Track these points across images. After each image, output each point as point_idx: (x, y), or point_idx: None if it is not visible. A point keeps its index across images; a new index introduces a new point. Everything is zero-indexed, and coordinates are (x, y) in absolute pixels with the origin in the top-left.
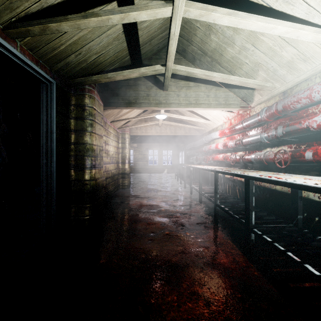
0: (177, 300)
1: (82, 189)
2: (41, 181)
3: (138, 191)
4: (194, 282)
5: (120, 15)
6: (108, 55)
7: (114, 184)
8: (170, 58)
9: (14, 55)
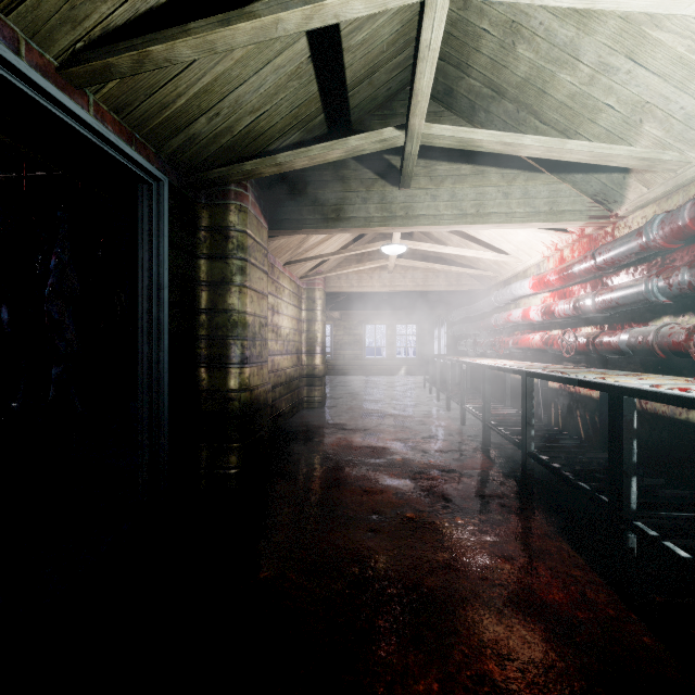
0: (440, 693)
1: (223, 410)
2: (140, 391)
3: (343, 416)
4: (483, 648)
5: (302, 9)
6: (278, 115)
7: (291, 399)
8: (417, 108)
9: (82, 124)
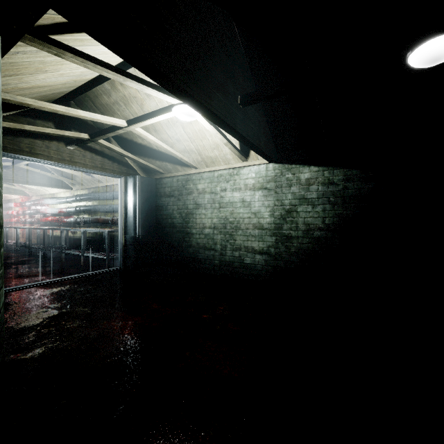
0: None
1: None
2: None
3: None
4: None
5: None
6: None
7: None
8: None
9: None
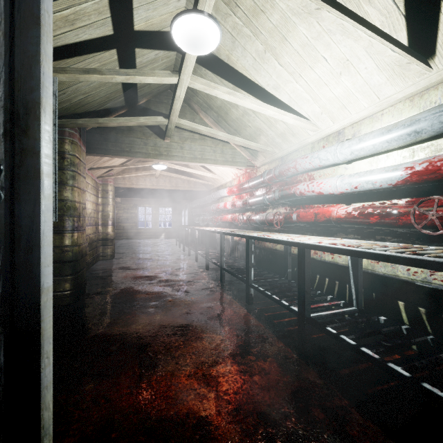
0: (183, 344)
1: (61, 258)
2: None
3: (128, 262)
4: (199, 331)
5: (125, 76)
6: (98, 96)
7: (92, 254)
8: (174, 114)
9: None
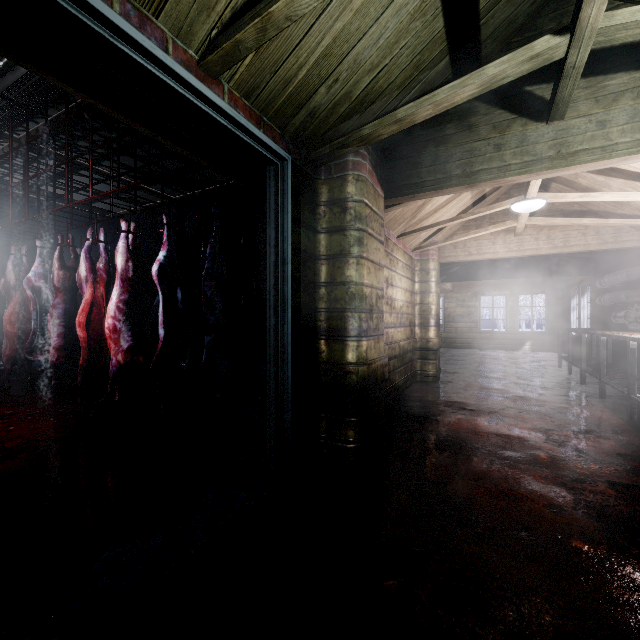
0: None
1: (341, 383)
2: (268, 361)
3: (461, 393)
4: None
5: None
6: (397, 69)
7: (405, 372)
8: None
9: (218, 112)
